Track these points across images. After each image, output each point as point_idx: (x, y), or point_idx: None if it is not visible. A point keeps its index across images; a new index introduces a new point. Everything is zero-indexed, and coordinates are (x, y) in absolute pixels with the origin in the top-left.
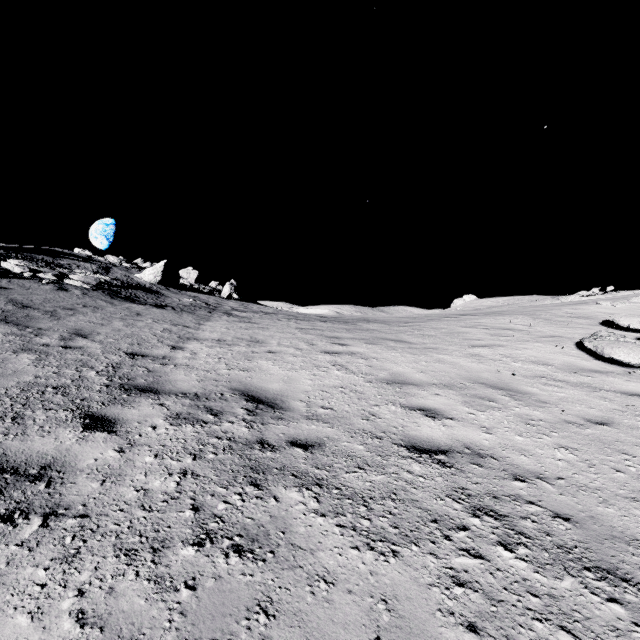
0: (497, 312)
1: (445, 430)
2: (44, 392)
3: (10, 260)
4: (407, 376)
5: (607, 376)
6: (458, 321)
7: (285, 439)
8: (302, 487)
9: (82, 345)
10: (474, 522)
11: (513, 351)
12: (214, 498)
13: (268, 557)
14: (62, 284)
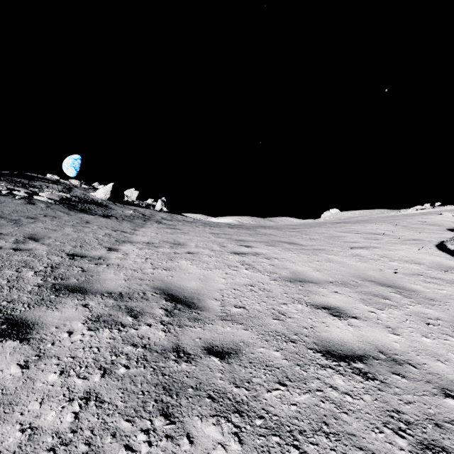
0: (363, 221)
1: (353, 331)
2: None
3: None
4: (306, 274)
5: None
6: (335, 227)
7: (201, 345)
8: (220, 416)
9: (31, 247)
10: None
11: (387, 252)
12: (114, 440)
13: None
14: (31, 199)
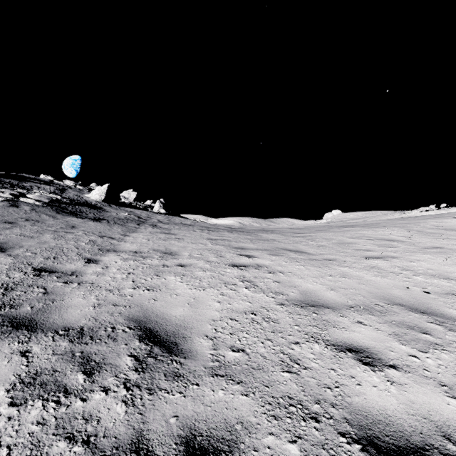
0: (372, 224)
1: (397, 393)
2: None
3: None
4: (319, 295)
5: None
6: (343, 232)
7: (177, 433)
8: None
9: None
10: None
11: (408, 263)
12: None
13: None
14: (16, 201)
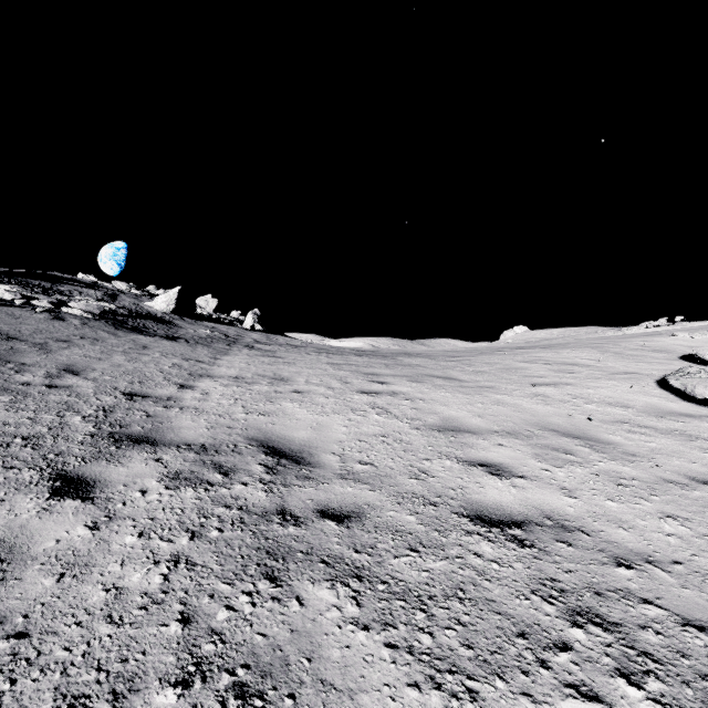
0: (557, 345)
1: (516, 493)
2: (10, 444)
3: (0, 285)
4: (462, 421)
5: (701, 421)
6: (514, 355)
7: (313, 507)
8: (336, 581)
9: (71, 384)
10: (577, 636)
11: (584, 390)
12: (213, 601)
13: (286, 706)
14: (59, 313)
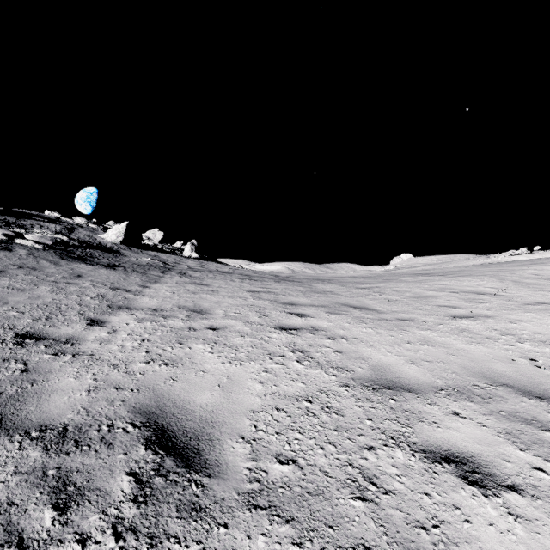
0: (453, 272)
1: (527, 537)
2: None
3: None
4: (396, 371)
5: None
6: (419, 283)
7: None
8: None
9: None
10: None
11: (508, 325)
12: None
13: None
14: (10, 244)
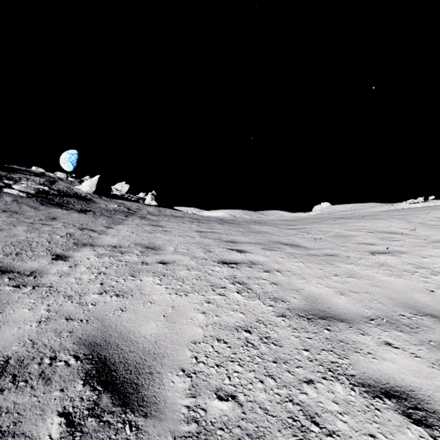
0: (367, 216)
1: None
2: None
3: None
4: (327, 302)
5: None
6: (340, 224)
7: None
8: None
9: None
10: None
11: (421, 259)
12: None
13: None
14: None
